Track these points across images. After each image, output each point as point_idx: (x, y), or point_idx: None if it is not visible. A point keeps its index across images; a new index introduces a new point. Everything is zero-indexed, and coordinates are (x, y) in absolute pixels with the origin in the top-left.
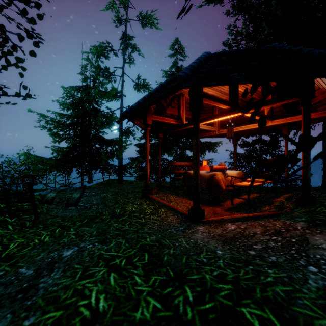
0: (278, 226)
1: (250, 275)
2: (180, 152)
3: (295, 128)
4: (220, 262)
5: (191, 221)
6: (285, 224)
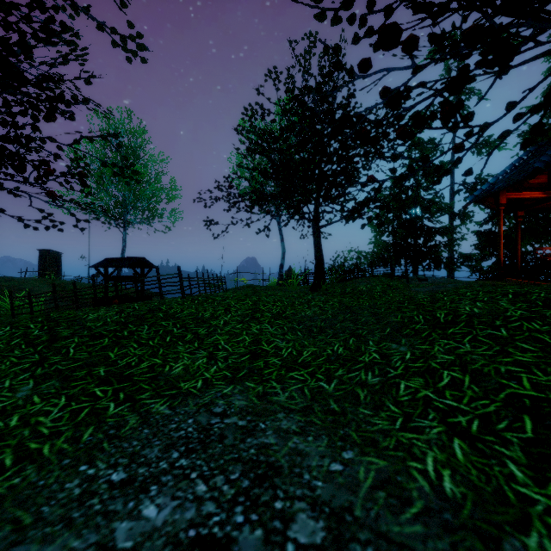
0: None
1: None
2: None
3: None
4: None
5: None
6: None
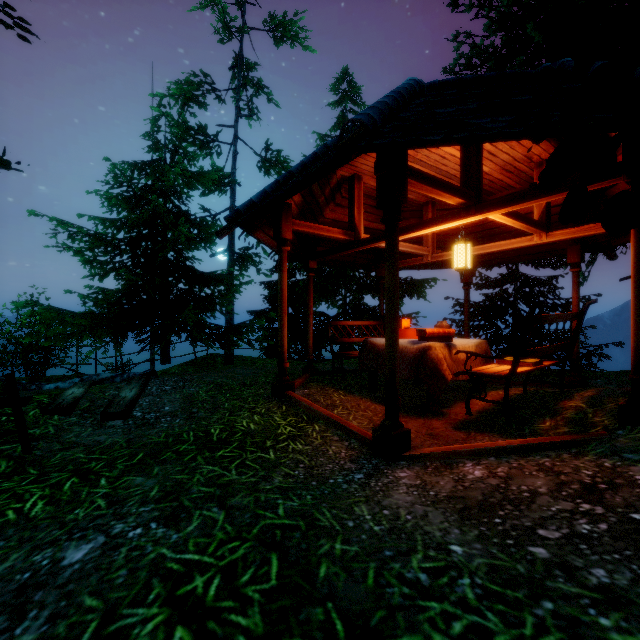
0: (587, 473)
1: (554, 637)
2: (352, 298)
3: (594, 249)
4: (465, 585)
5: (380, 455)
6: (602, 468)
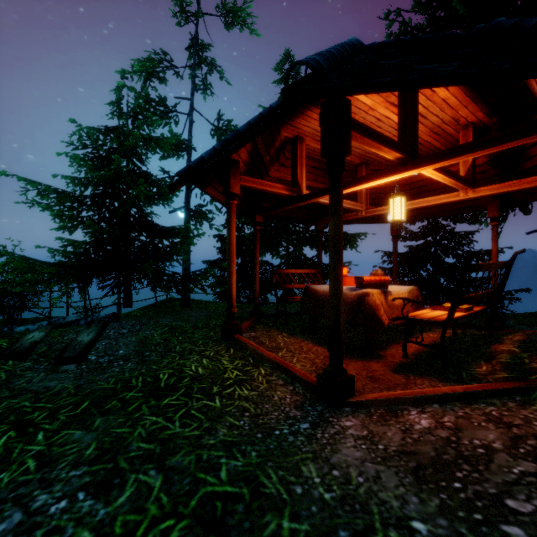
0: None
1: None
2: (293, 250)
3: (511, 205)
4: None
5: (324, 401)
6: None
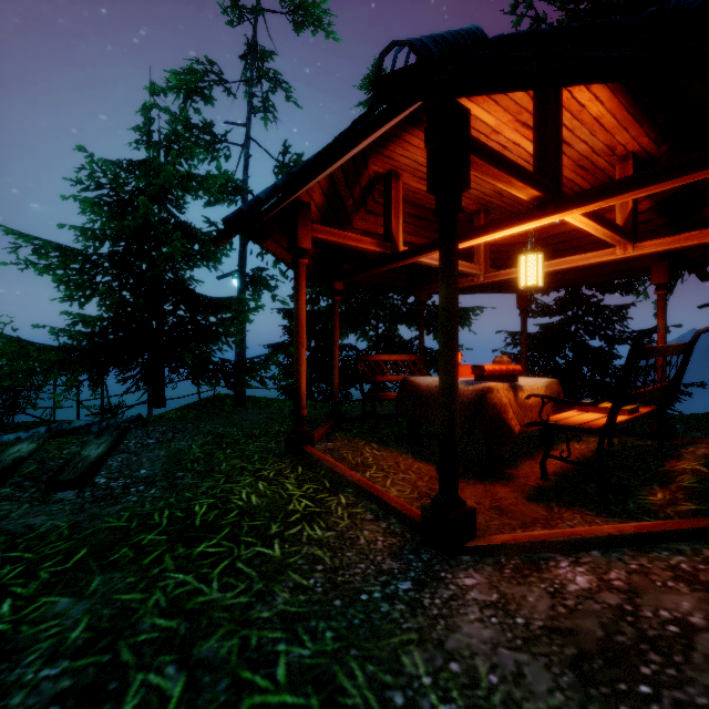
0: None
1: None
2: (385, 329)
3: (683, 268)
4: None
5: (433, 546)
6: None
